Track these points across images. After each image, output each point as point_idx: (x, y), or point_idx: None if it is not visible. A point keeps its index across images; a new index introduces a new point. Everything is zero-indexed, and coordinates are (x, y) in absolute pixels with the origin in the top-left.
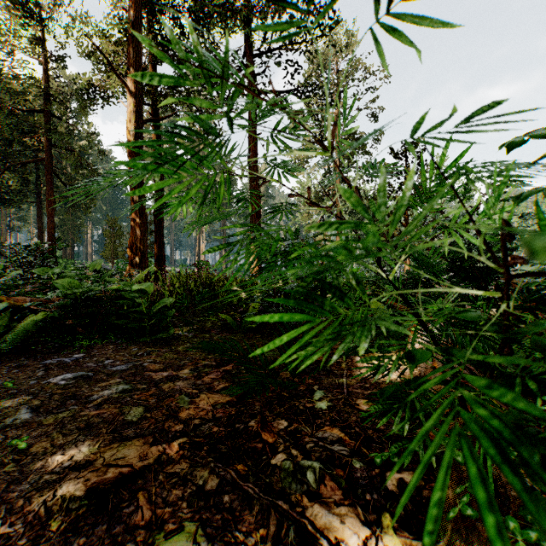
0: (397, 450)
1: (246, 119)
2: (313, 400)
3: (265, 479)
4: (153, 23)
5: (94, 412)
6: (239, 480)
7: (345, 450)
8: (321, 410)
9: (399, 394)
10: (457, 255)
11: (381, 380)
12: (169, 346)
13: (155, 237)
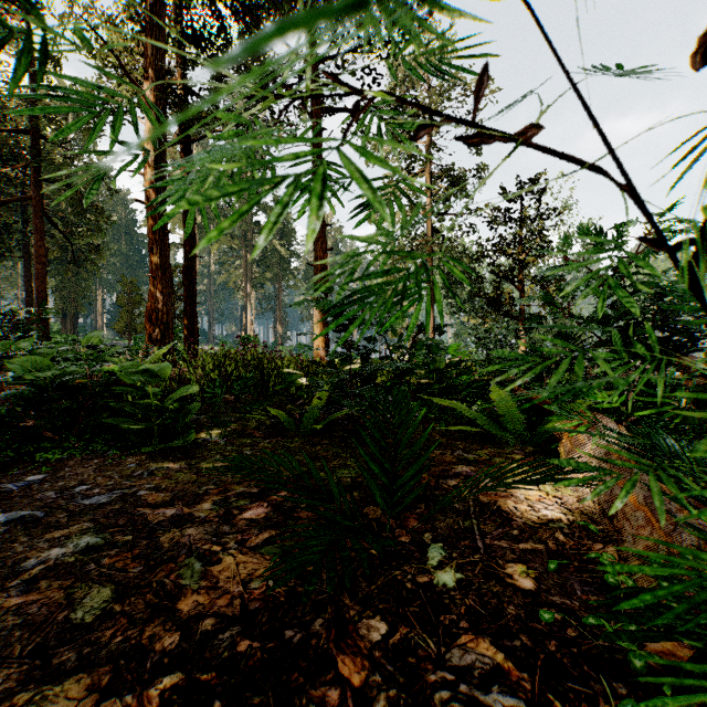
0: None
1: None
2: (428, 567)
3: None
4: (182, 11)
5: (14, 601)
6: None
7: (518, 706)
8: (445, 591)
9: None
10: (629, 318)
11: (537, 522)
12: (187, 460)
13: (185, 303)
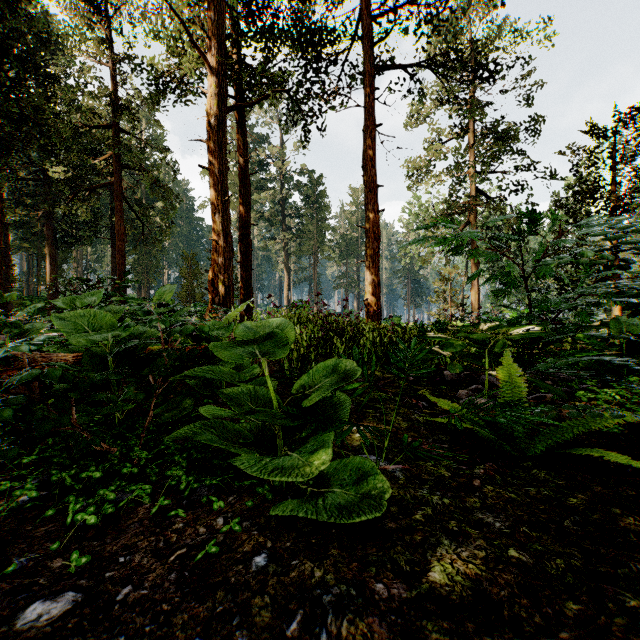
0: None
1: None
2: None
3: None
4: None
5: None
6: None
7: None
8: None
9: None
10: None
11: None
12: (377, 547)
13: (241, 270)
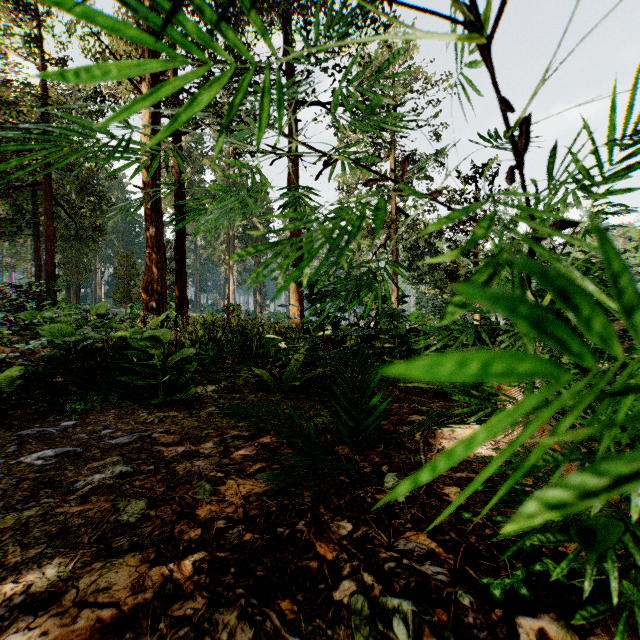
0: (522, 574)
1: (301, 36)
2: (384, 488)
3: (326, 629)
4: None
5: (75, 508)
6: (284, 630)
7: (442, 572)
8: (397, 504)
9: (585, 516)
10: None
11: (472, 458)
12: (188, 410)
13: (176, 276)
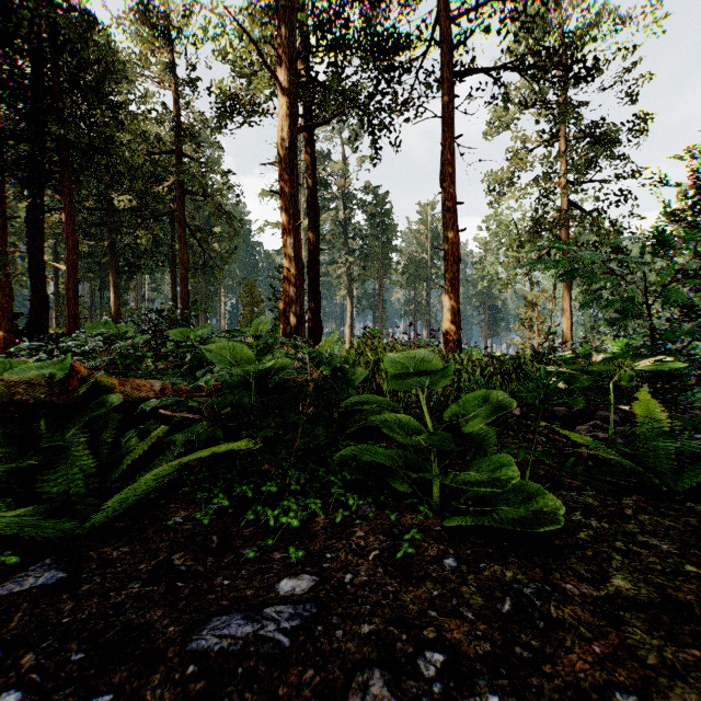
0: None
1: None
2: None
3: None
4: None
5: None
6: None
7: None
8: None
9: None
10: None
11: None
12: (552, 558)
13: (309, 298)
